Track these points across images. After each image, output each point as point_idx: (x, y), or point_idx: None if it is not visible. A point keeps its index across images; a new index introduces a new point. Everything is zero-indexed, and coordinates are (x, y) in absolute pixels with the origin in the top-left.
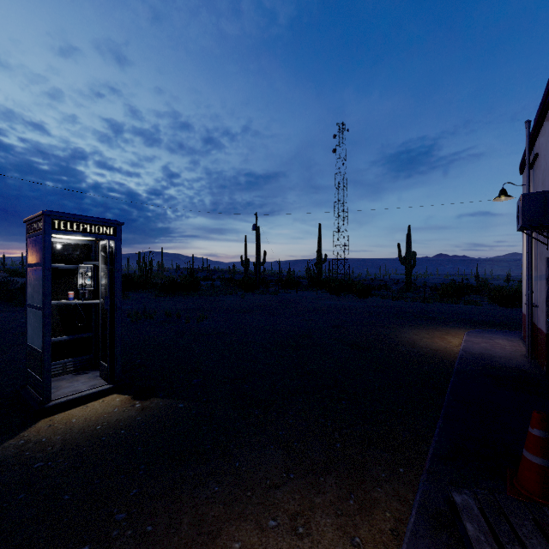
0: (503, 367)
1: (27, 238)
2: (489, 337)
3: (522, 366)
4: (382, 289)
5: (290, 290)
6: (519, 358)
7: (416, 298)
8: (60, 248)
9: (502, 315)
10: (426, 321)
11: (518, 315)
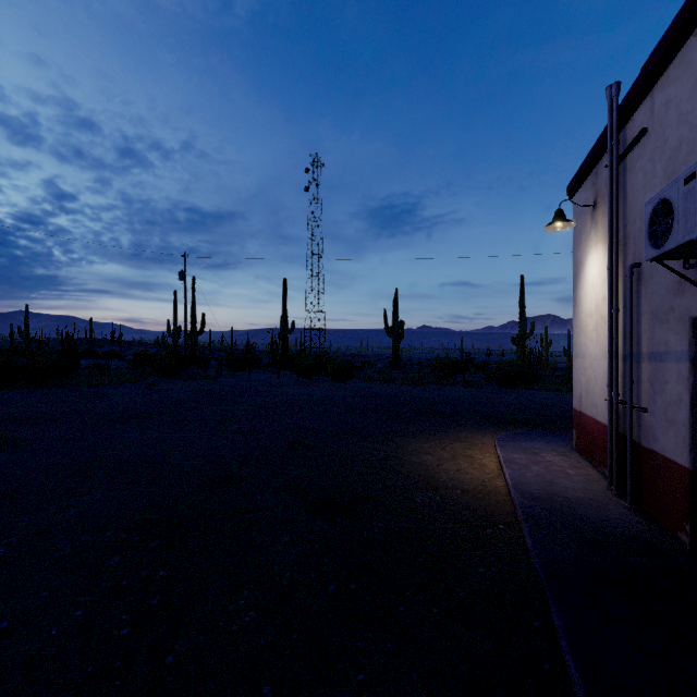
0: (610, 537)
1: None
2: (531, 449)
3: (634, 528)
4: (365, 367)
5: (241, 371)
6: (610, 502)
7: (409, 380)
8: None
9: (517, 403)
10: (434, 420)
11: (533, 401)
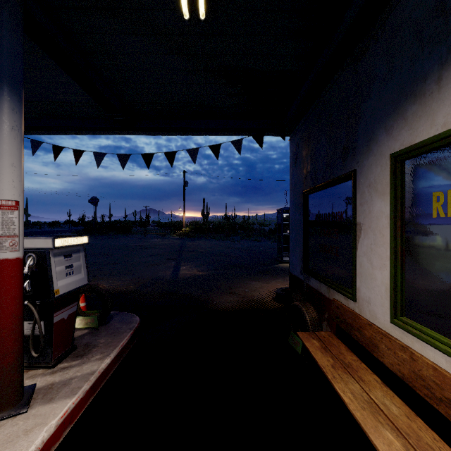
0: None
1: (277, 215)
2: None
3: None
4: None
5: None
6: None
7: None
8: (285, 217)
9: None
10: None
11: None
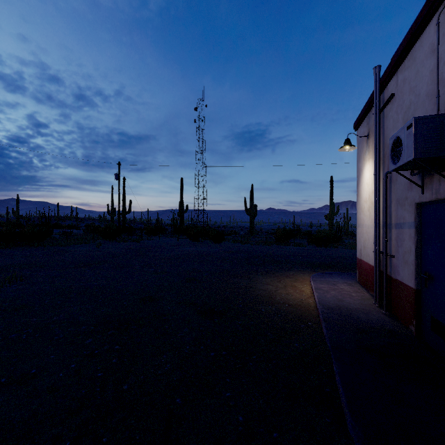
0: (371, 329)
1: None
2: (332, 282)
3: (385, 324)
4: (232, 234)
5: (154, 236)
6: (374, 311)
7: (260, 241)
8: None
9: (326, 255)
10: (274, 265)
11: (336, 254)
